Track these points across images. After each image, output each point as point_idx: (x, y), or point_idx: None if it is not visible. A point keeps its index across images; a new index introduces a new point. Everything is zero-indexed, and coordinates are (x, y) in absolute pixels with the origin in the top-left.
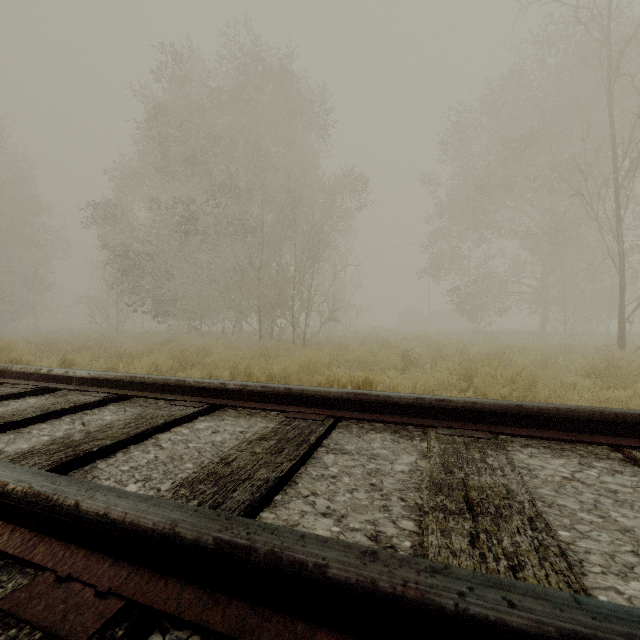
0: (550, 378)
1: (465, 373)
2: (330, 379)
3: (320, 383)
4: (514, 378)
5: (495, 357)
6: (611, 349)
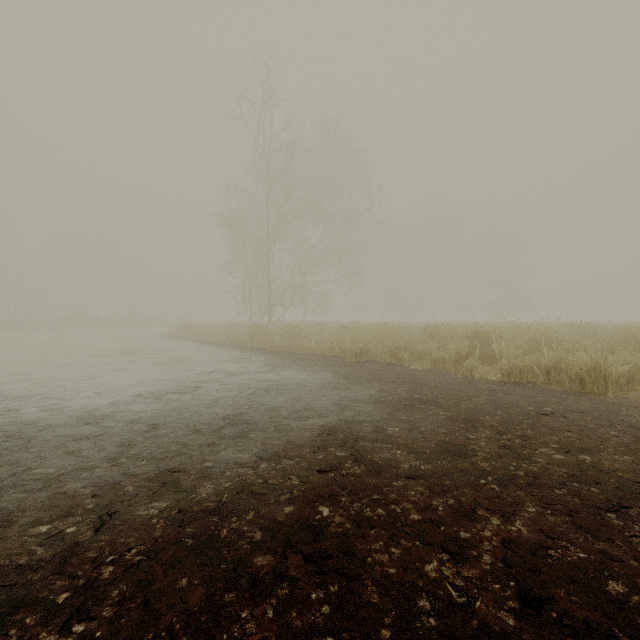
0: None
1: None
2: None
3: None
4: None
5: None
6: None
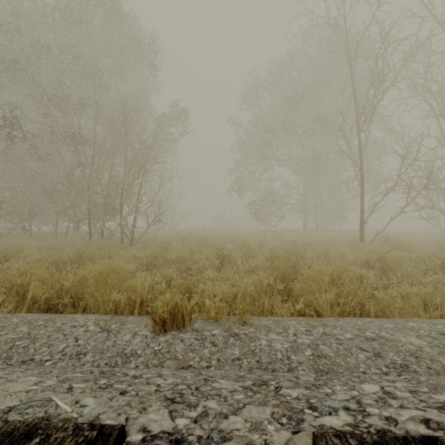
0: (340, 271)
1: (280, 273)
2: (132, 297)
3: (118, 304)
4: (336, 281)
5: (292, 252)
6: (356, 242)
